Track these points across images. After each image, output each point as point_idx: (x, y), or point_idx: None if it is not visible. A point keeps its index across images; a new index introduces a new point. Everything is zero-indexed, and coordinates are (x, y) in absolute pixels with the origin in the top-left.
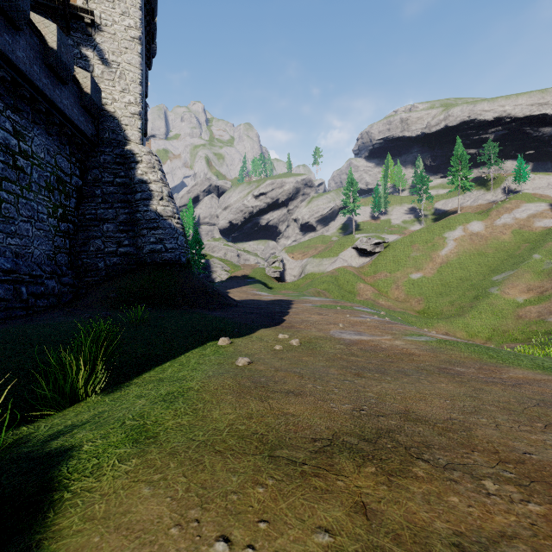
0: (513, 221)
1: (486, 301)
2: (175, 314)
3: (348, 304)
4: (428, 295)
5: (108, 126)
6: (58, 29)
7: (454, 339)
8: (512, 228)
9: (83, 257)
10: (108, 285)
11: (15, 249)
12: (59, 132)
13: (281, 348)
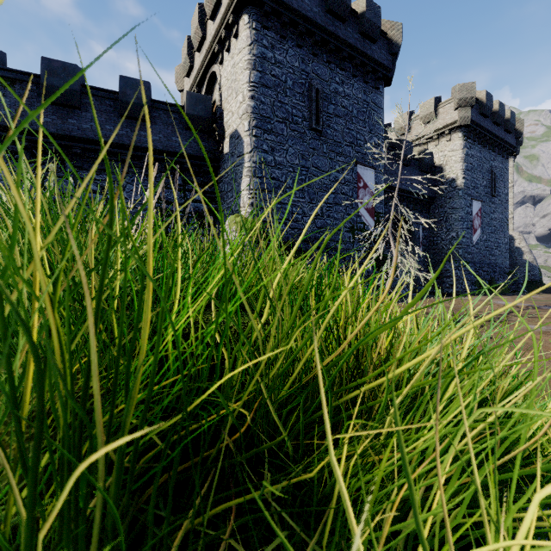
0: None
1: None
2: None
3: None
4: None
5: None
6: None
7: None
8: None
9: None
10: None
11: None
12: None
13: None
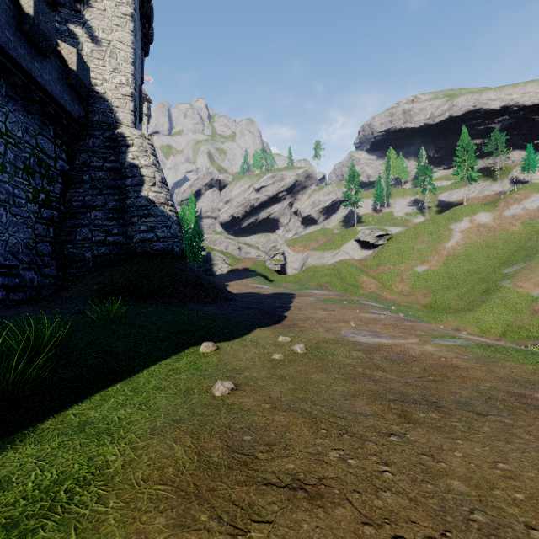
0: (523, 211)
1: (498, 295)
2: (161, 309)
3: (354, 297)
4: (434, 288)
5: (98, 108)
6: None
7: (496, 342)
8: (522, 219)
9: (69, 247)
10: (93, 277)
11: None
12: (41, 110)
13: (281, 357)
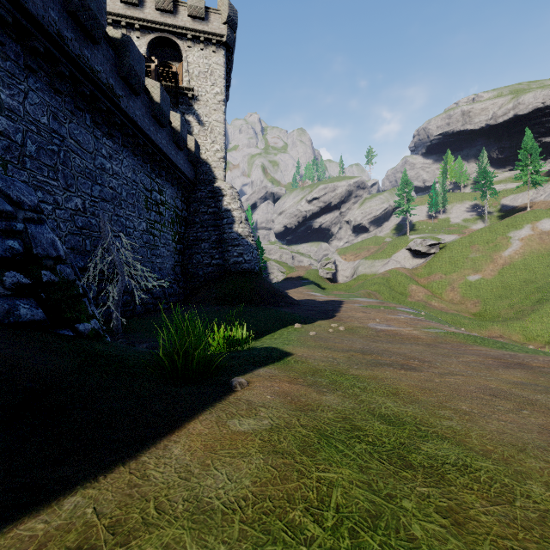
0: None
1: None
2: (258, 309)
3: (393, 304)
4: (485, 297)
5: (202, 170)
6: (180, 117)
7: (462, 332)
8: None
9: (189, 267)
10: (208, 288)
11: (159, 265)
12: (177, 182)
13: (333, 330)
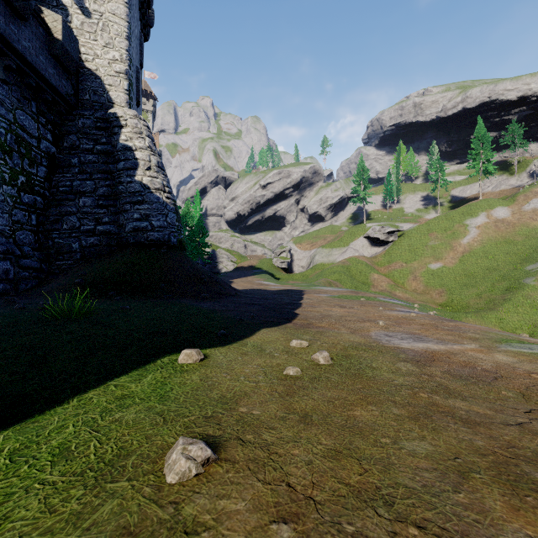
0: None
1: (522, 293)
2: (147, 305)
3: (370, 294)
4: (450, 286)
5: (88, 86)
6: None
7: None
8: None
9: (54, 236)
10: (78, 269)
11: None
12: (20, 82)
13: (298, 372)
